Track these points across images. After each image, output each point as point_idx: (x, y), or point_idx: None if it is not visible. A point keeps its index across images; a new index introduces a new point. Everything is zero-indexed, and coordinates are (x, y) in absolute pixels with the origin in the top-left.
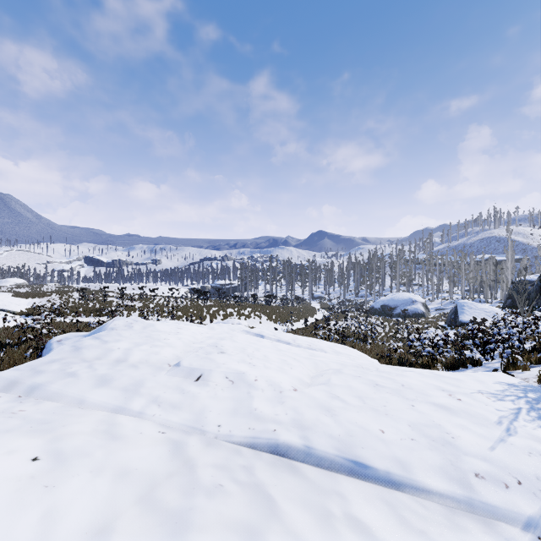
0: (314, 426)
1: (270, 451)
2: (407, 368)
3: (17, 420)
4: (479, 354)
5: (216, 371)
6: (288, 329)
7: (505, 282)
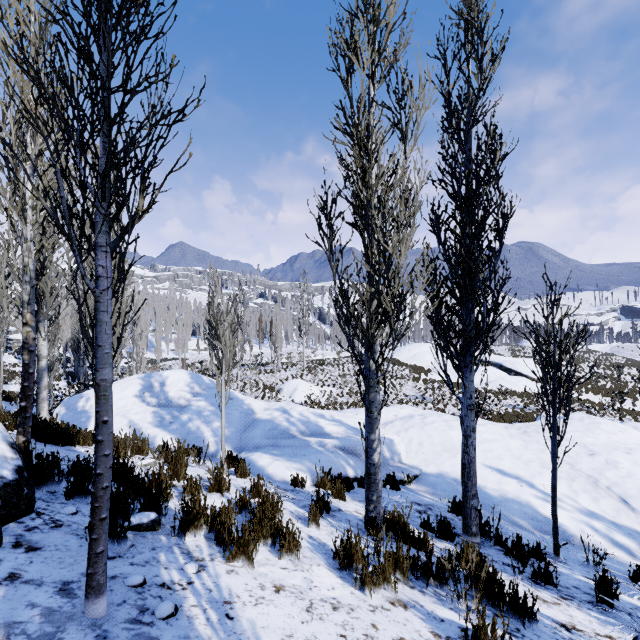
0: (622, 487)
1: (593, 482)
2: None
3: (519, 437)
4: None
5: (602, 456)
6: None
7: None
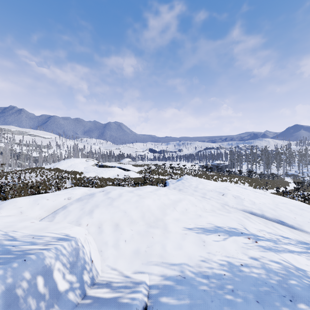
0: (266, 211)
1: (250, 213)
2: None
3: (184, 194)
4: None
5: (229, 194)
6: None
7: None
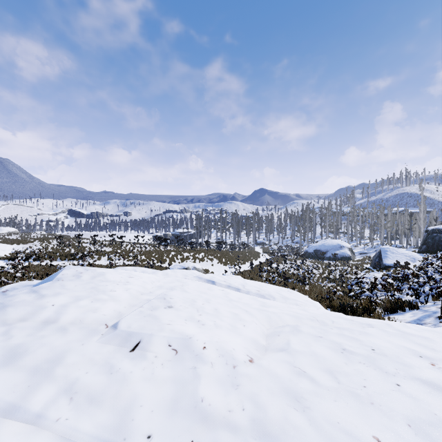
0: (284, 434)
1: None
2: (361, 319)
3: None
4: (409, 296)
5: (158, 336)
6: (236, 270)
7: (418, 231)
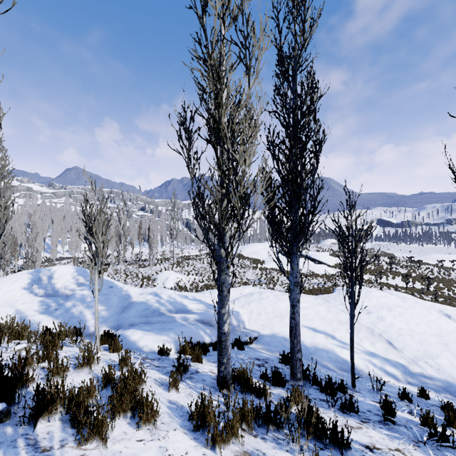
0: (388, 333)
1: (371, 331)
2: None
3: (324, 304)
4: None
5: (375, 313)
6: None
7: None
